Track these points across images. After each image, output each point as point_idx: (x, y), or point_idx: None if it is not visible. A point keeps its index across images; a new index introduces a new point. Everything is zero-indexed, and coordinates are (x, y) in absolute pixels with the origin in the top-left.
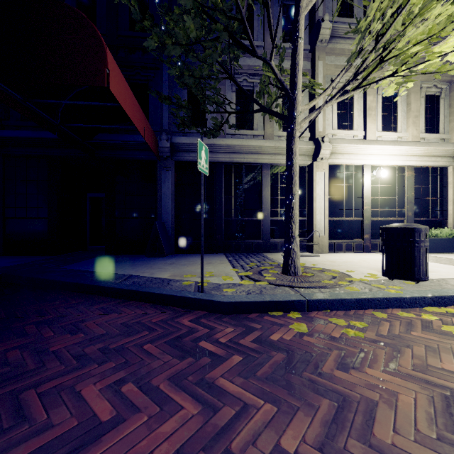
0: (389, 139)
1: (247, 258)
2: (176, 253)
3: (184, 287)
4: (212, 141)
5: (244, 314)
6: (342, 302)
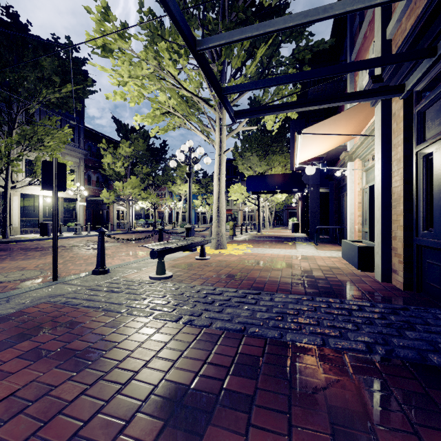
0: None
1: None
2: None
3: None
4: None
5: None
6: (25, 240)
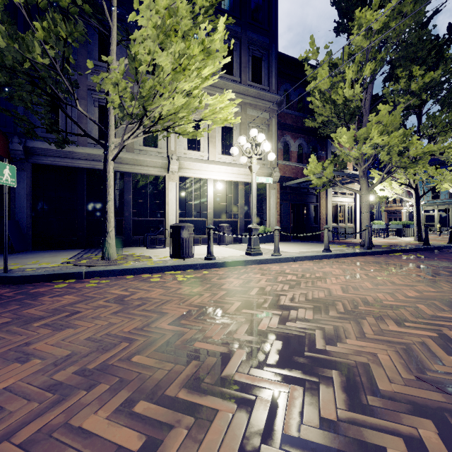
0: (227, 161)
1: (100, 251)
2: (34, 250)
3: None
4: (71, 149)
5: (32, 283)
6: (111, 272)
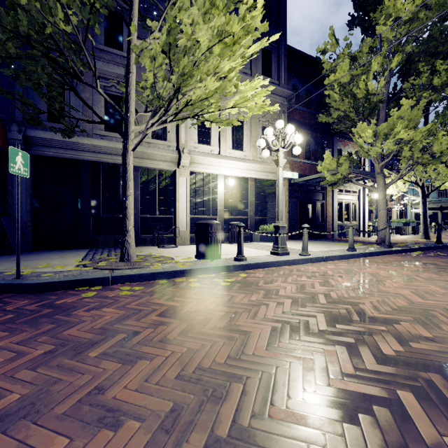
0: (238, 156)
1: (109, 251)
2: (34, 250)
3: (3, 277)
4: (76, 139)
5: (52, 292)
6: (140, 276)
